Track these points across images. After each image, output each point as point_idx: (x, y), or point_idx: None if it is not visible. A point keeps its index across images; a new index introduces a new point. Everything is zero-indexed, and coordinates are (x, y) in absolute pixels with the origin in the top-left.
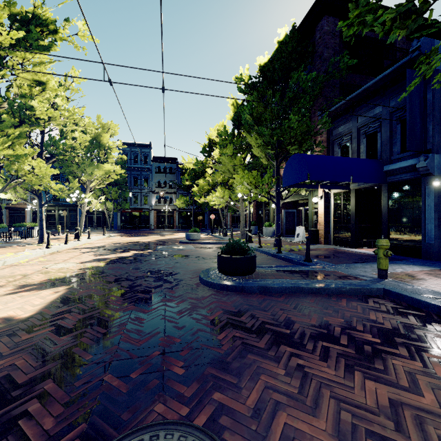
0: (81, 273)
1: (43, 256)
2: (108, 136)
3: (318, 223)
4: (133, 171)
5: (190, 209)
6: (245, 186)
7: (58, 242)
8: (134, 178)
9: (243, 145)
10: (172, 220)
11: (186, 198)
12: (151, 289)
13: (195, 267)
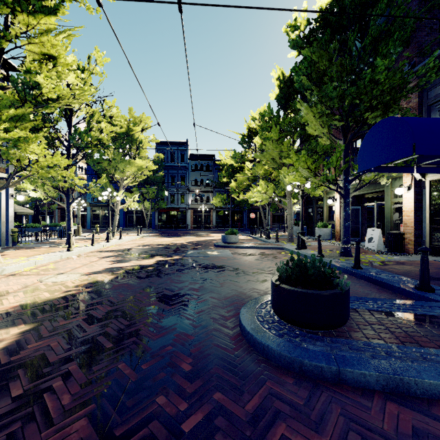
0: (72, 294)
1: (57, 261)
2: (140, 129)
3: (403, 224)
4: (170, 170)
5: (227, 208)
6: (300, 173)
7: (87, 243)
8: (171, 177)
9: (292, 126)
10: (209, 219)
11: (223, 196)
12: (150, 347)
13: (232, 291)
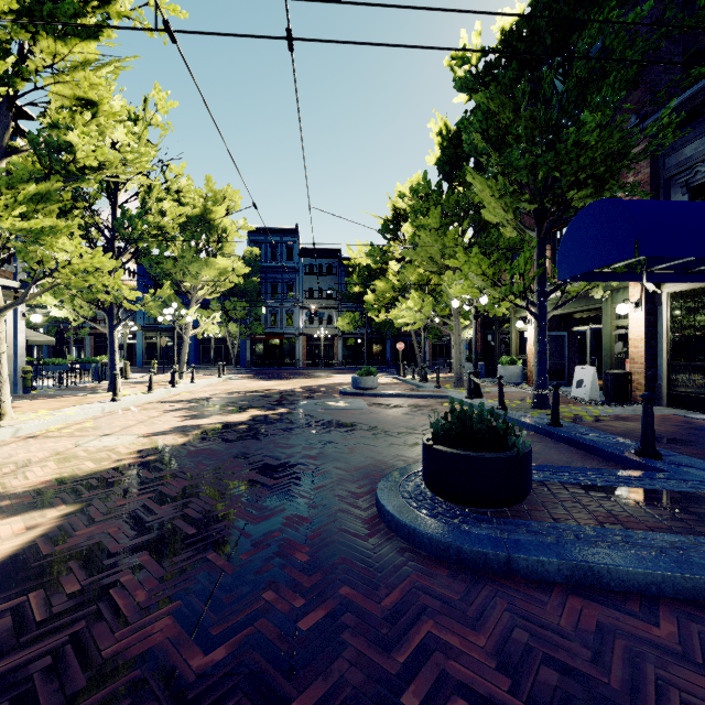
0: (129, 463)
1: (97, 417)
2: (223, 210)
3: (629, 359)
4: (270, 274)
5: (361, 334)
6: (471, 282)
7: (141, 388)
8: (271, 284)
9: (460, 208)
10: (332, 352)
11: (354, 315)
12: (249, 533)
13: (367, 459)
